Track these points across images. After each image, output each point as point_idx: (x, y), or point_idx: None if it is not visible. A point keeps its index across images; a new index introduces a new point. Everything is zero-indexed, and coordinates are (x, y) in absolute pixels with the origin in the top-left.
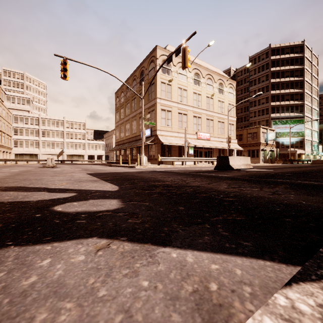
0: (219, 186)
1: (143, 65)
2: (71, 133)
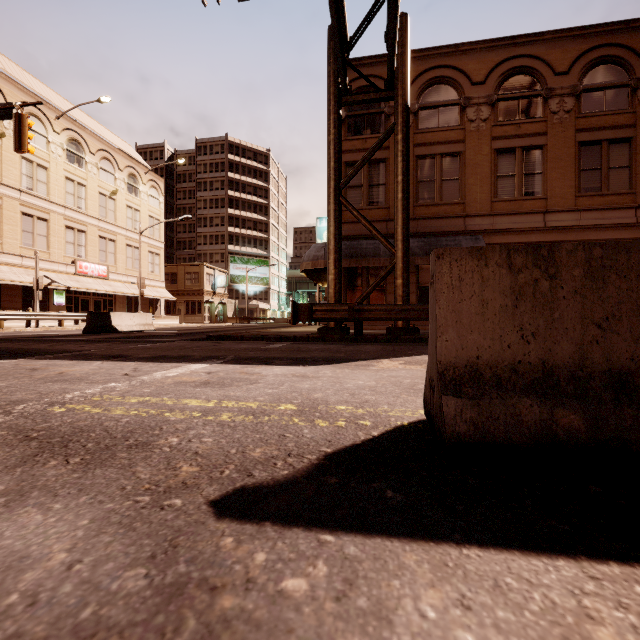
0: (34, 346)
1: None
2: None
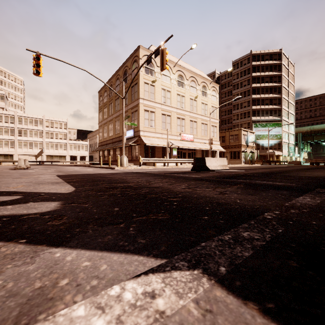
0: (177, 187)
1: (126, 64)
2: (52, 132)
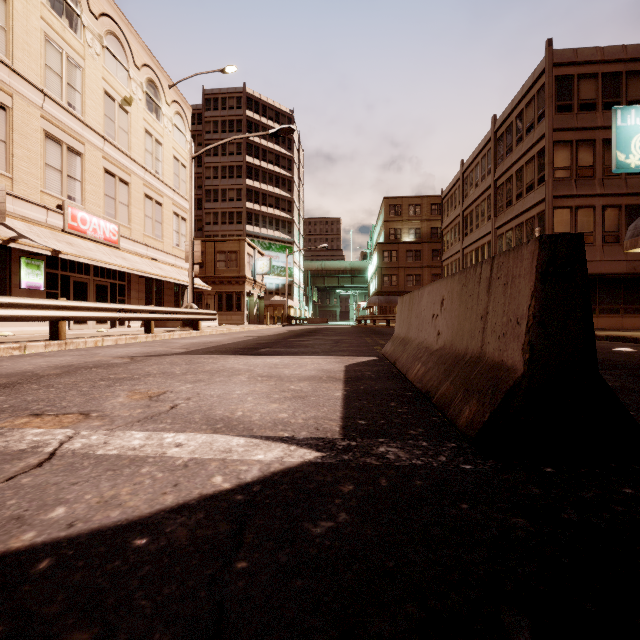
0: None
1: None
2: None
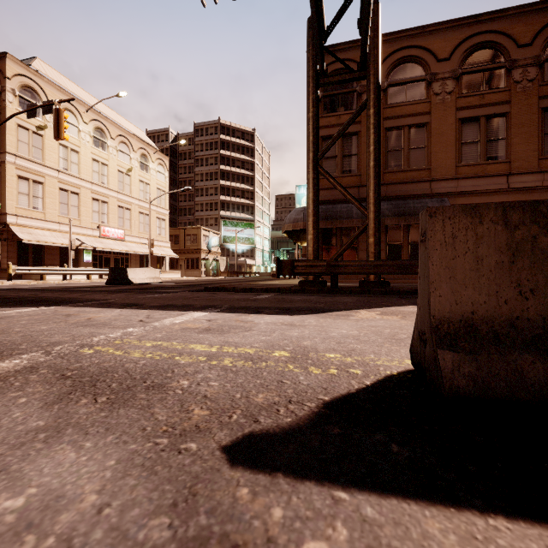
0: (69, 296)
1: None
2: None
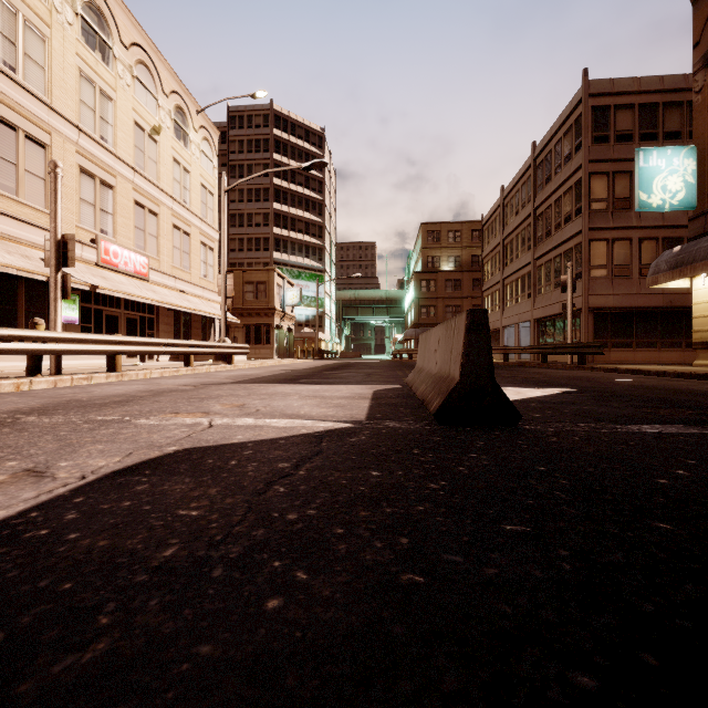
0: None
1: None
2: None
